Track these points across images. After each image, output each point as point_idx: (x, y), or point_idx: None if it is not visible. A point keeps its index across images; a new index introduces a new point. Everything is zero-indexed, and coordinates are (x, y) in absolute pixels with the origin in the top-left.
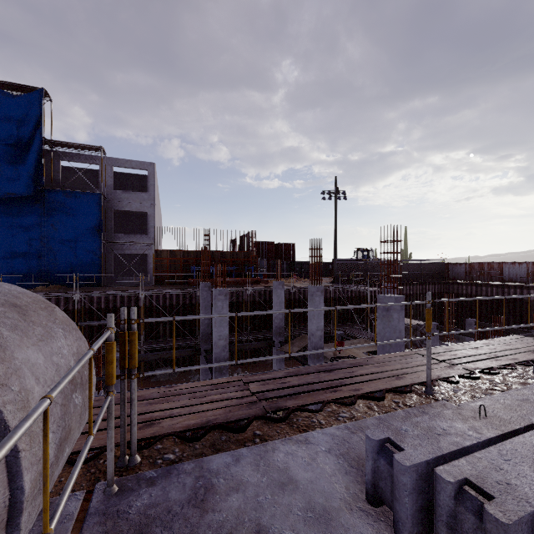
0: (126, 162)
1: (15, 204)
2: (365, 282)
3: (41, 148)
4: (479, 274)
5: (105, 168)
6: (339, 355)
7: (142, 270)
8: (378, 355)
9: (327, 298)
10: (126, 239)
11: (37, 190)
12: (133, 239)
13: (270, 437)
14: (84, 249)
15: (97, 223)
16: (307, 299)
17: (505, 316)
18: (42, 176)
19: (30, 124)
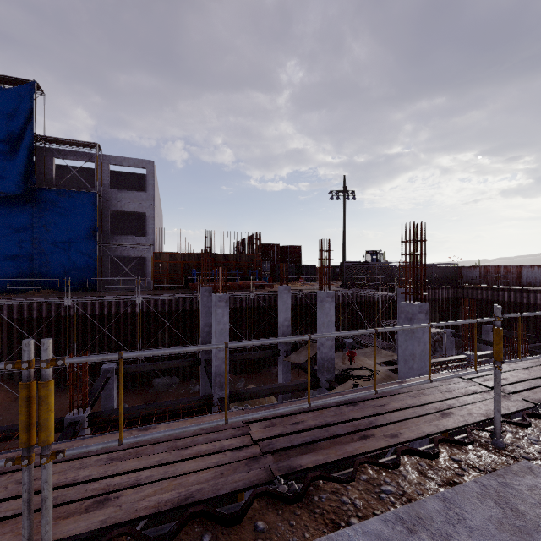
0: (123, 160)
1: (4, 204)
2: (375, 286)
3: (32, 144)
4: (495, 277)
5: (101, 166)
6: (350, 366)
7: (141, 274)
8: (410, 379)
9: (335, 303)
10: (123, 240)
11: (28, 189)
12: (130, 240)
13: (280, 537)
14: (78, 252)
15: (92, 224)
16: (314, 305)
17: (523, 322)
18: (34, 174)
19: (20, 119)
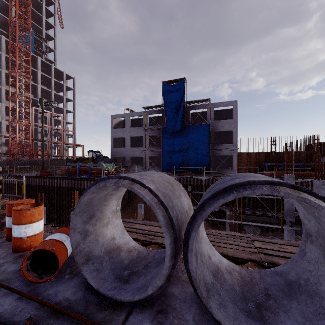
0: (220, 103)
1: (174, 134)
2: None
3: (184, 106)
4: None
5: (210, 109)
6: None
7: (226, 165)
8: None
9: None
10: (220, 147)
11: (182, 127)
12: (224, 147)
13: None
14: (201, 154)
15: (207, 139)
16: None
17: None
18: (185, 119)
19: (180, 96)
